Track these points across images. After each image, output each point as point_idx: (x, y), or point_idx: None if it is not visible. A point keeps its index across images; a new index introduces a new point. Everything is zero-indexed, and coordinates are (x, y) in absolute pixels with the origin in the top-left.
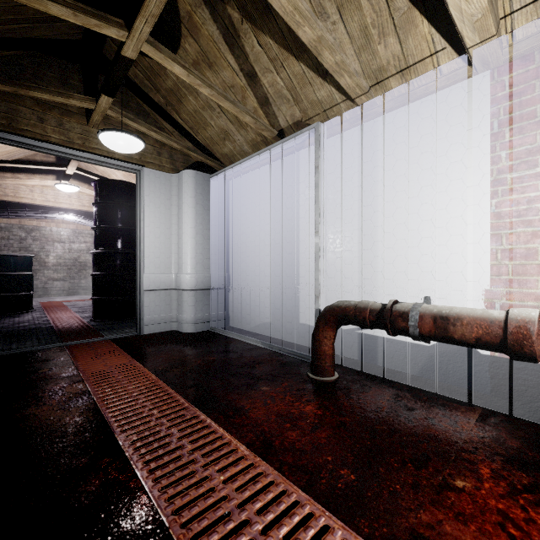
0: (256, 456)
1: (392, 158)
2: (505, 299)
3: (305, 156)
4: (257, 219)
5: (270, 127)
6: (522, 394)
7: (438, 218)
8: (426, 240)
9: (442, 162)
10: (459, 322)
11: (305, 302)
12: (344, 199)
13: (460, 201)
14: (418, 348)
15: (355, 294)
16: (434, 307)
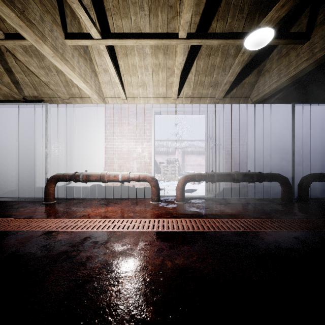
0: (28, 218)
1: (78, 123)
2: (108, 170)
3: (39, 111)
4: (6, 135)
5: (19, 94)
6: (111, 194)
7: (92, 146)
8: (89, 153)
9: (93, 129)
10: (92, 176)
11: (39, 177)
12: (59, 134)
13: (98, 142)
14: (86, 188)
15: (64, 172)
16: (87, 172)
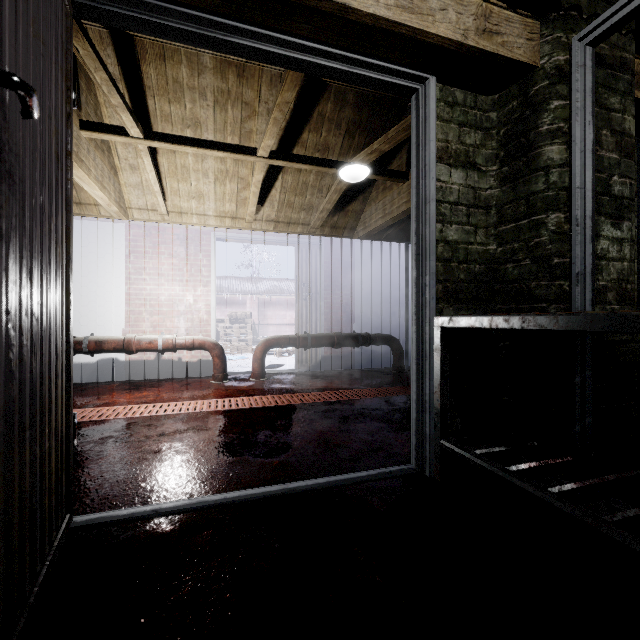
0: None
1: None
2: (131, 333)
3: None
4: None
5: None
6: (138, 375)
7: (100, 291)
8: (93, 303)
9: (102, 261)
10: (107, 342)
11: None
12: None
13: (111, 284)
14: (87, 365)
15: None
16: (96, 337)
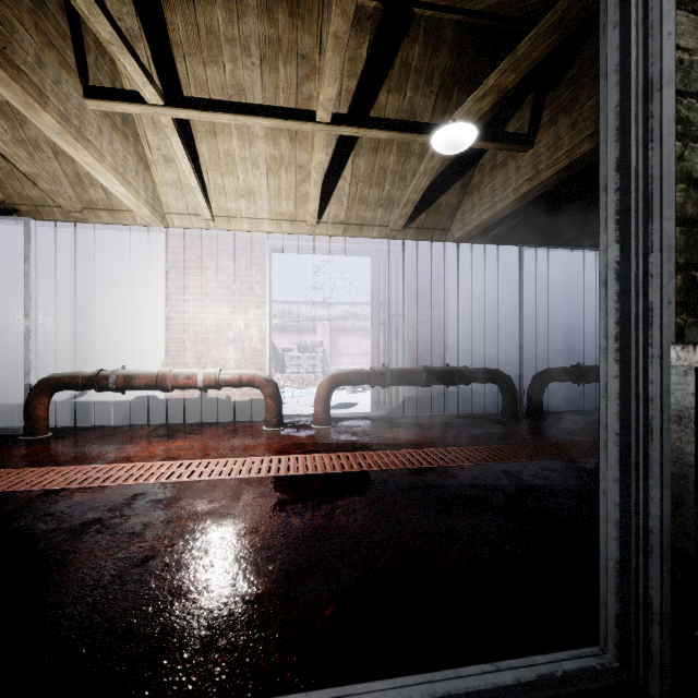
0: None
1: (103, 265)
2: (172, 365)
3: (7, 233)
4: None
5: None
6: (180, 416)
7: (136, 315)
8: (128, 329)
9: (139, 279)
10: (138, 377)
11: (7, 382)
12: (57, 287)
13: (149, 306)
14: (123, 403)
15: (69, 370)
16: (126, 371)
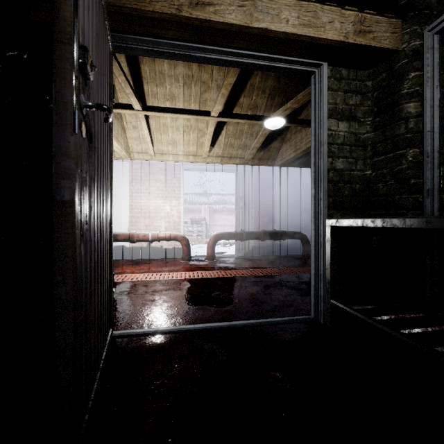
0: None
1: None
2: (133, 230)
3: None
4: None
5: None
6: (137, 256)
7: (114, 204)
8: None
9: (116, 185)
10: (120, 235)
11: None
12: None
13: (121, 199)
14: None
15: None
16: (113, 232)
